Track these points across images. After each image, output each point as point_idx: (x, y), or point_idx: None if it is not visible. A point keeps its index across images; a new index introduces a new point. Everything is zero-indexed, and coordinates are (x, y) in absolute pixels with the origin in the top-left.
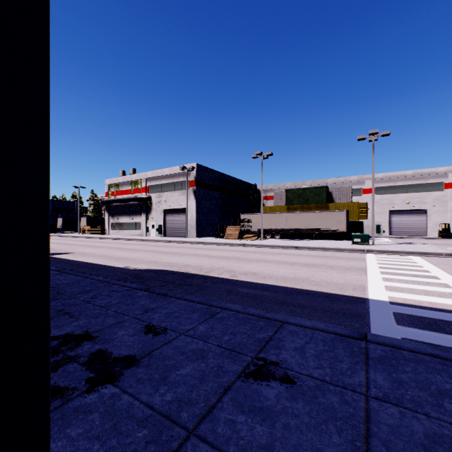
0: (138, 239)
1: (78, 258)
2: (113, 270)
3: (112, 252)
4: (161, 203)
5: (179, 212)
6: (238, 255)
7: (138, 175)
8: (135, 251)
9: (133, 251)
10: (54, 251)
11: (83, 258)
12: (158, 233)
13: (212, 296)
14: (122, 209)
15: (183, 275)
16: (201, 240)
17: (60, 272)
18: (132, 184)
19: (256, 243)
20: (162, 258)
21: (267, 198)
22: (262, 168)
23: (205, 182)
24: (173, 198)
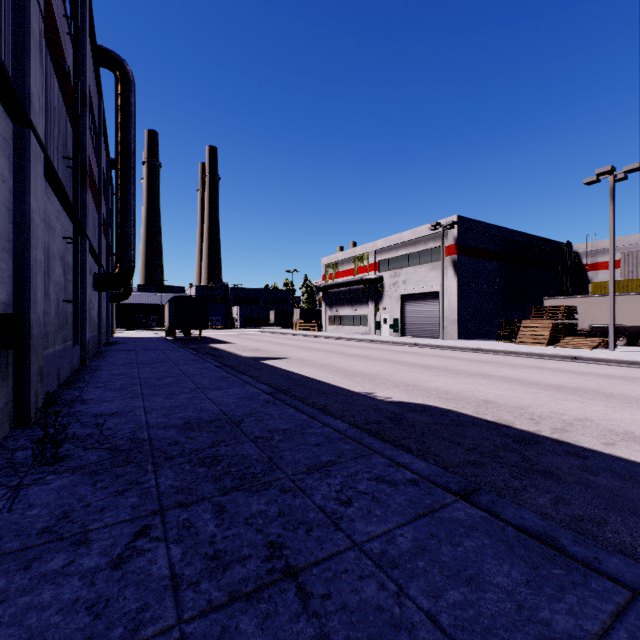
0: (365, 340)
1: (294, 367)
2: (349, 399)
3: (337, 360)
4: (397, 286)
5: (427, 298)
6: (588, 383)
7: (363, 247)
8: (370, 359)
9: (366, 360)
10: (266, 354)
11: (301, 368)
12: (393, 331)
13: None
14: (342, 297)
15: (502, 431)
16: (472, 345)
17: (273, 397)
18: (355, 261)
19: (606, 355)
20: (423, 377)
21: (596, 266)
22: (612, 201)
23: (473, 246)
24: (416, 277)
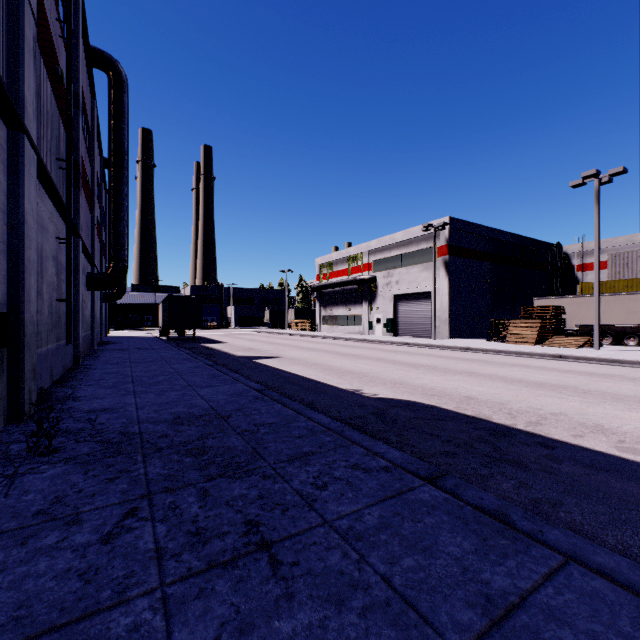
0: (359, 339)
1: (286, 366)
2: (337, 396)
3: (329, 359)
4: (390, 286)
5: (419, 298)
6: (569, 380)
7: (357, 247)
8: (361, 358)
9: (357, 359)
10: (259, 354)
11: (292, 366)
12: (386, 330)
13: (638, 535)
14: (336, 297)
15: (479, 425)
16: (462, 344)
17: (262, 394)
18: (349, 261)
19: (590, 354)
20: (410, 375)
21: (585, 267)
22: (597, 203)
23: (464, 247)
24: (409, 277)
